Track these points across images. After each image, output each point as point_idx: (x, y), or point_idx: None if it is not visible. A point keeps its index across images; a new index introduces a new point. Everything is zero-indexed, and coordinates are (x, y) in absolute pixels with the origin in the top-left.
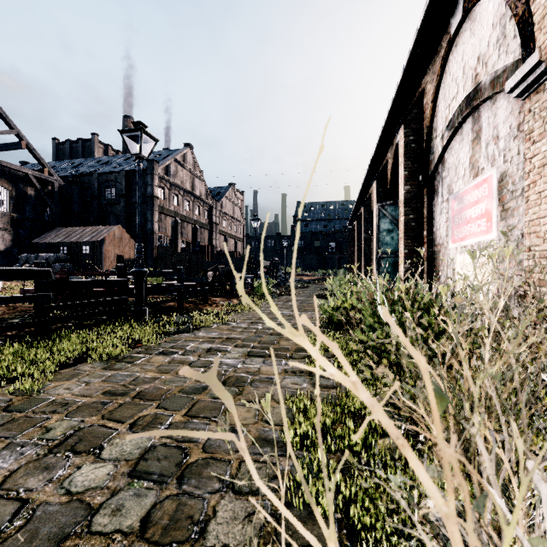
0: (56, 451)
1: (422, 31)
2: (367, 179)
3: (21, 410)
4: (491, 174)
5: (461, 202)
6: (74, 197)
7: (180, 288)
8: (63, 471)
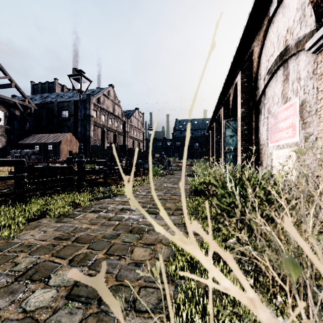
0: (20, 280)
1: (252, 14)
2: (218, 105)
3: (1, 250)
4: (295, 101)
5: (276, 118)
6: (43, 116)
7: (105, 170)
8: (22, 294)
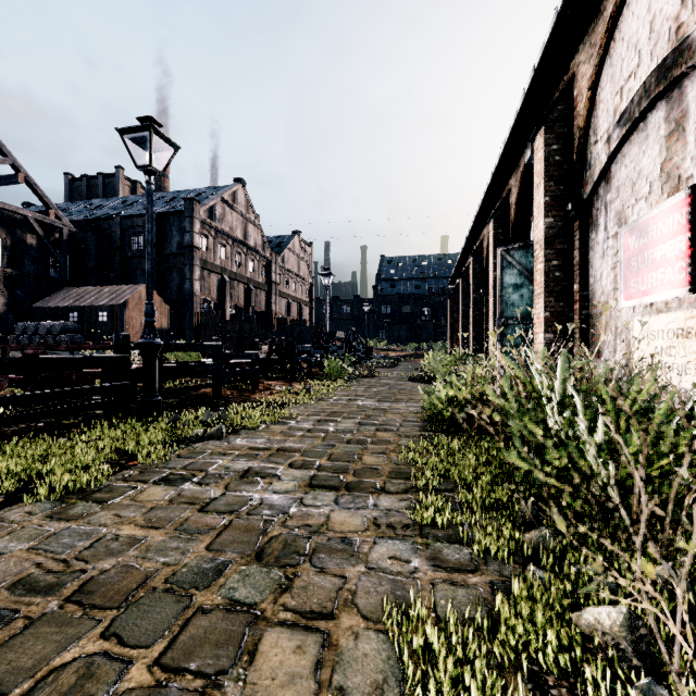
0: None
1: None
2: (479, 218)
3: None
4: None
5: (643, 235)
6: (90, 247)
7: (217, 368)
8: None
